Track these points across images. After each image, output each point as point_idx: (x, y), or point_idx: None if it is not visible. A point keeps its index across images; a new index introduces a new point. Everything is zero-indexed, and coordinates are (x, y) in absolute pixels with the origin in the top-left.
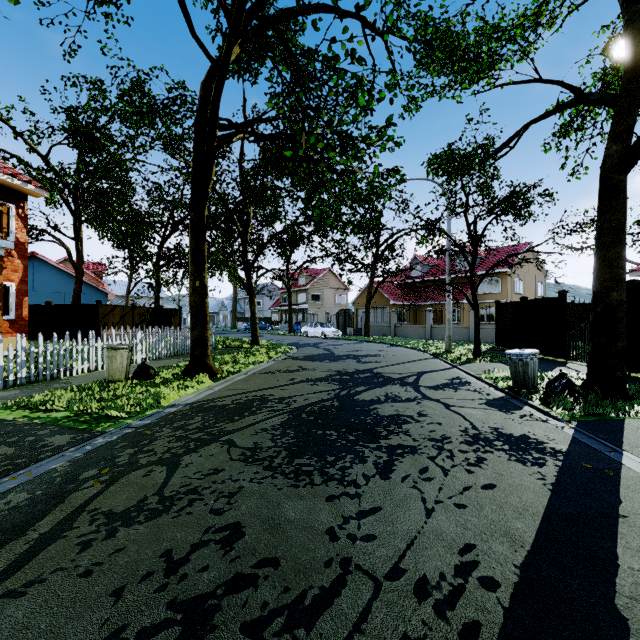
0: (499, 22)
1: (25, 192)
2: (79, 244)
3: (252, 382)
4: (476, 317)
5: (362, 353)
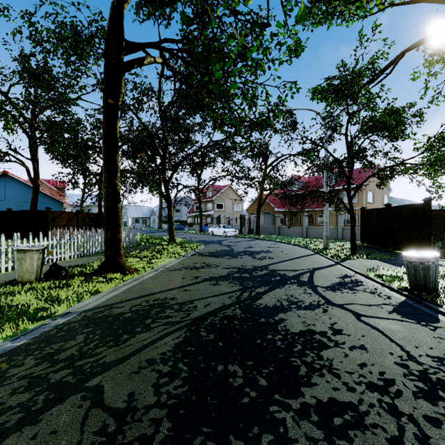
0: None
1: None
2: (35, 164)
3: (159, 281)
4: (352, 220)
5: (256, 249)
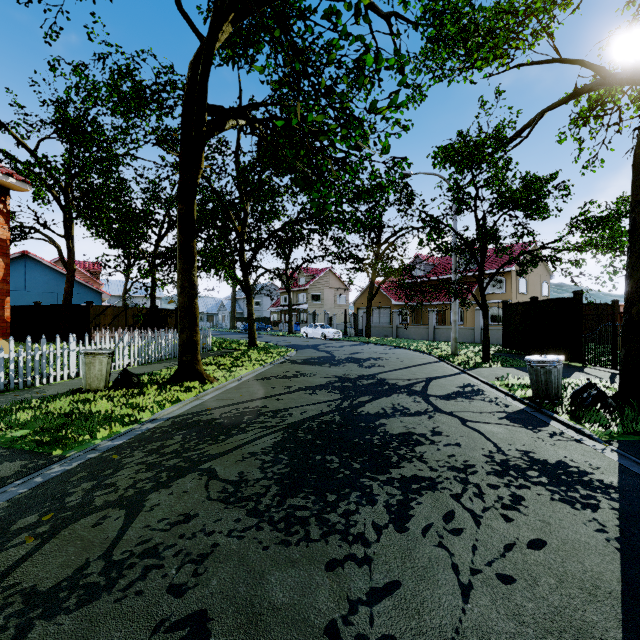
0: (512, 1)
1: (6, 186)
2: (70, 242)
3: (245, 390)
4: (485, 318)
5: (364, 356)
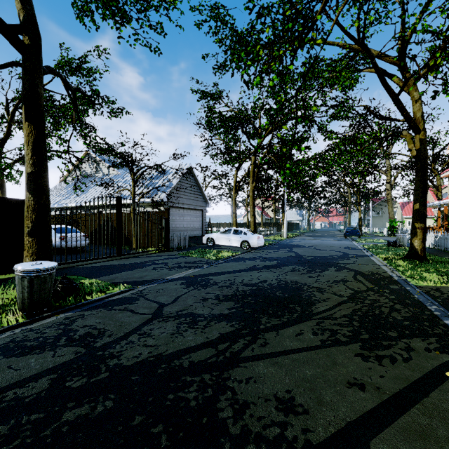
0: None
1: None
2: None
3: None
4: None
5: None
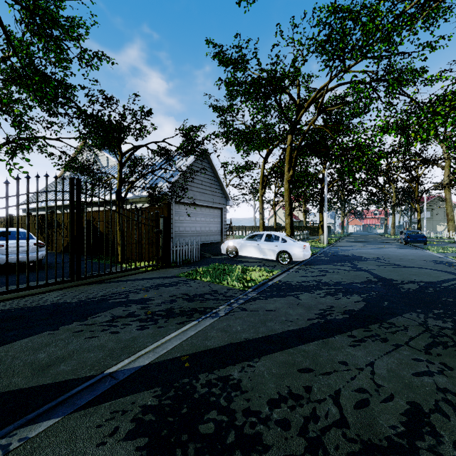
0: None
1: None
2: None
3: None
4: None
5: None
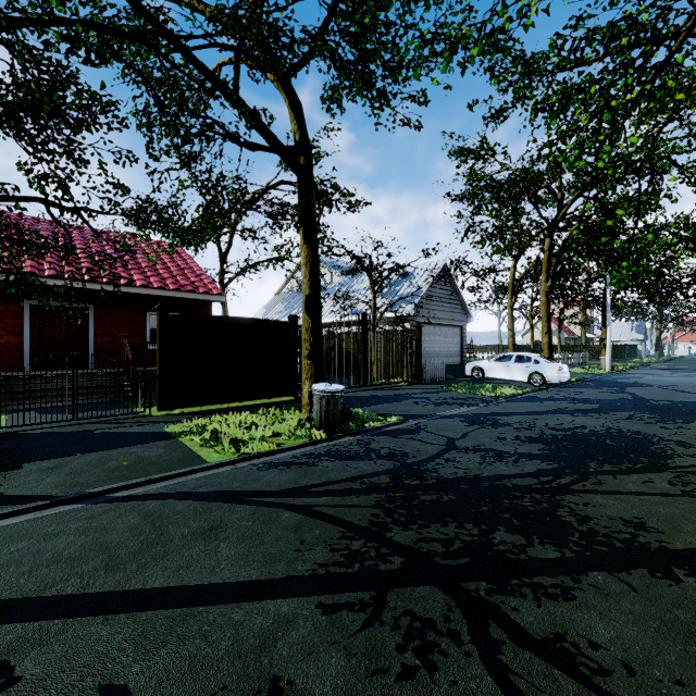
0: None
1: None
2: None
3: None
4: None
5: None
